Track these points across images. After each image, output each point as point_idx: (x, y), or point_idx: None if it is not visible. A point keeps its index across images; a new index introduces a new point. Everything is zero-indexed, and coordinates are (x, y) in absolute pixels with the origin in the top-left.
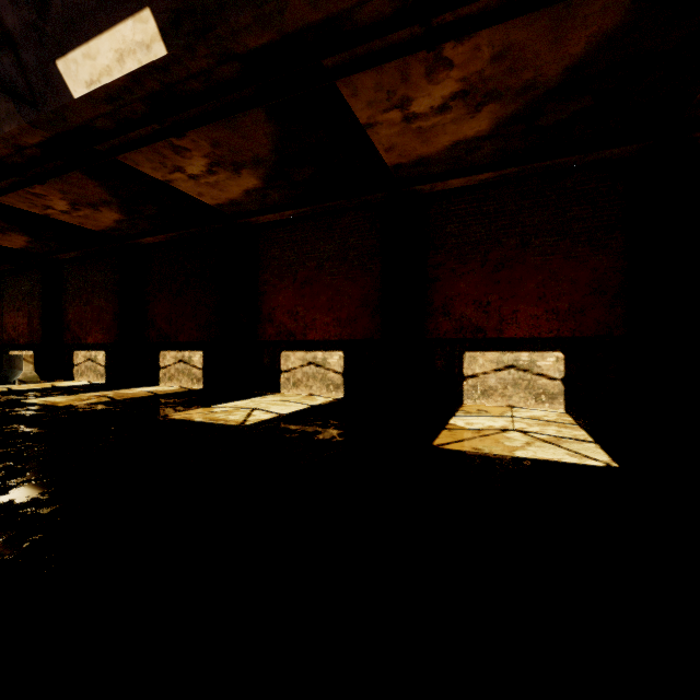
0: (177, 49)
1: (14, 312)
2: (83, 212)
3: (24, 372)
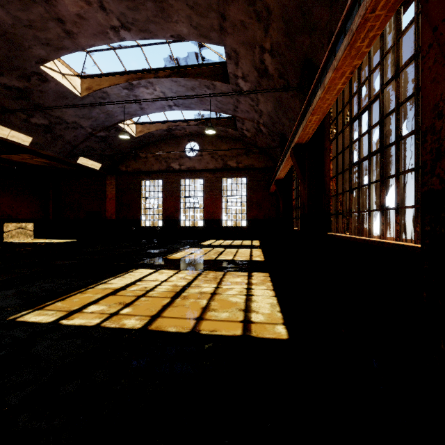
0: None
1: None
2: None
3: None
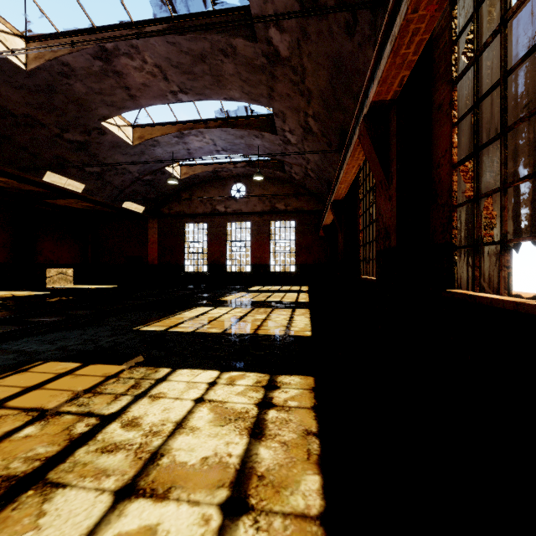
0: None
1: None
2: None
3: None
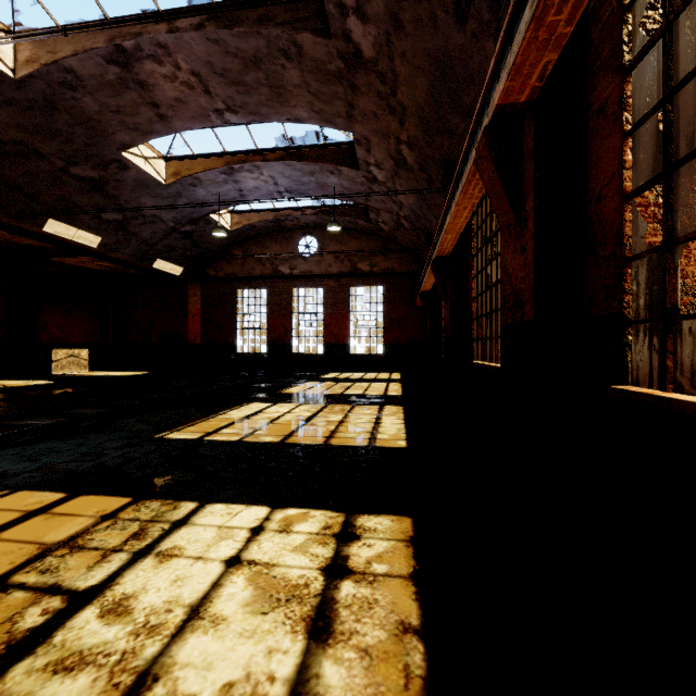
0: None
1: None
2: None
3: None
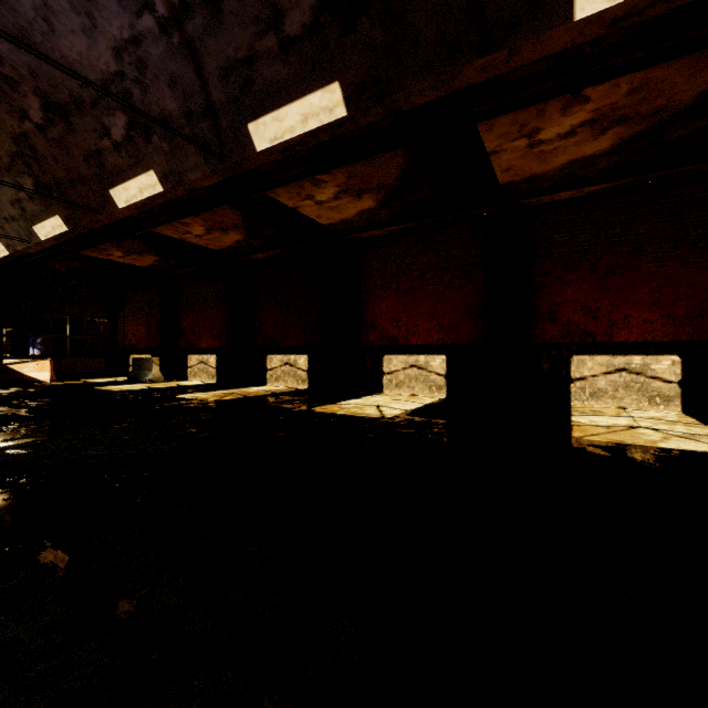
0: (356, 111)
1: (134, 321)
2: (213, 235)
3: (153, 373)
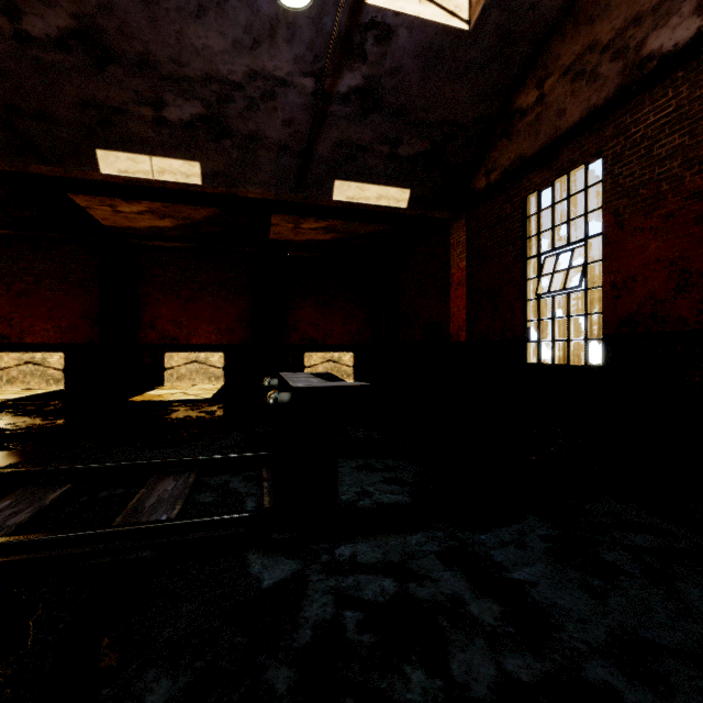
0: None
1: None
2: None
3: None
